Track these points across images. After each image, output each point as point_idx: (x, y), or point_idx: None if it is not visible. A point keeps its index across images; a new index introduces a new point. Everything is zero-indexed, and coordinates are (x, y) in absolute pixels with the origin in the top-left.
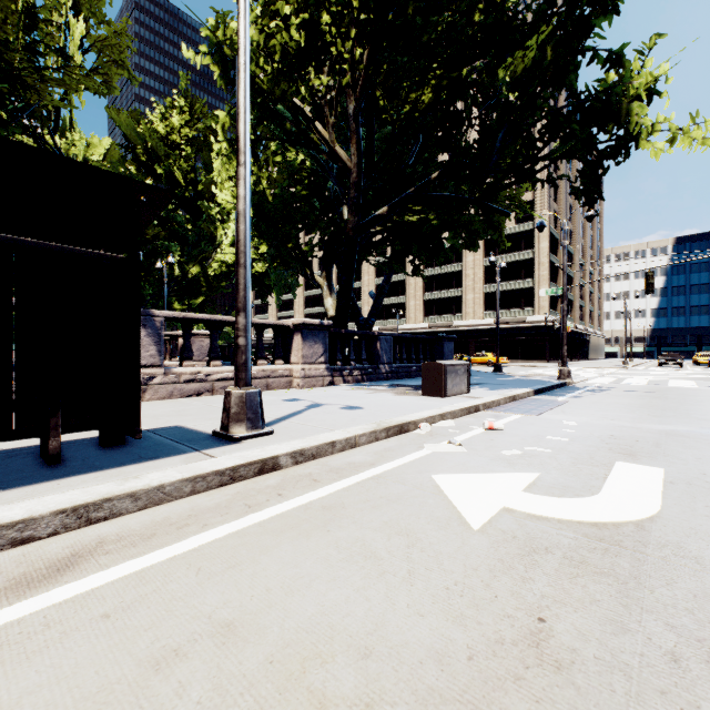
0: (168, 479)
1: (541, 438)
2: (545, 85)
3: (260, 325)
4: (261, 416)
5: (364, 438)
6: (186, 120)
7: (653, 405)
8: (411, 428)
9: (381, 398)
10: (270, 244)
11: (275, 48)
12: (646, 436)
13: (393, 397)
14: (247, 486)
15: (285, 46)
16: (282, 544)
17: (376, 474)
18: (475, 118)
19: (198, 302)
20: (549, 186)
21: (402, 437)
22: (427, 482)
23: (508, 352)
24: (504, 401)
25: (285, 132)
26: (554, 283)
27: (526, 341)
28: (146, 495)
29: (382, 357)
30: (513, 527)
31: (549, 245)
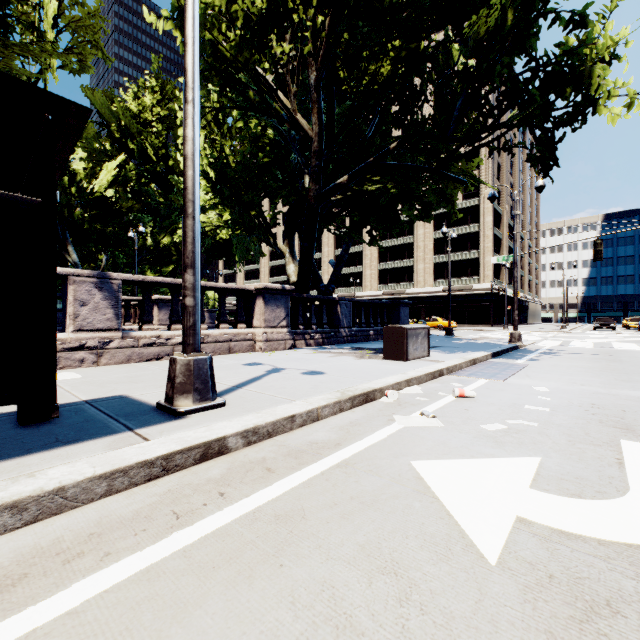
0: (71, 479)
1: (520, 408)
2: (504, 52)
3: (222, 289)
4: (211, 386)
5: (327, 410)
6: (158, 100)
7: (614, 368)
8: (376, 396)
9: (342, 362)
10: (233, 211)
11: (237, 13)
12: (629, 405)
13: (354, 361)
14: (183, 480)
15: (247, 12)
16: (209, 596)
17: (343, 459)
18: (430, 93)
19: (168, 270)
20: (493, 166)
21: (368, 407)
22: (407, 471)
23: (456, 317)
24: (465, 364)
25: (248, 100)
26: (497, 254)
27: (472, 307)
28: (37, 503)
29: (342, 321)
30: (541, 555)
31: (493, 220)
